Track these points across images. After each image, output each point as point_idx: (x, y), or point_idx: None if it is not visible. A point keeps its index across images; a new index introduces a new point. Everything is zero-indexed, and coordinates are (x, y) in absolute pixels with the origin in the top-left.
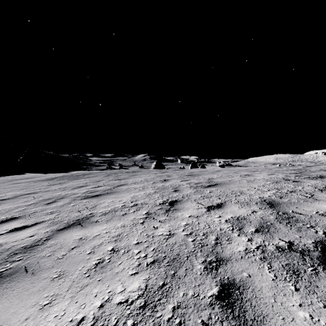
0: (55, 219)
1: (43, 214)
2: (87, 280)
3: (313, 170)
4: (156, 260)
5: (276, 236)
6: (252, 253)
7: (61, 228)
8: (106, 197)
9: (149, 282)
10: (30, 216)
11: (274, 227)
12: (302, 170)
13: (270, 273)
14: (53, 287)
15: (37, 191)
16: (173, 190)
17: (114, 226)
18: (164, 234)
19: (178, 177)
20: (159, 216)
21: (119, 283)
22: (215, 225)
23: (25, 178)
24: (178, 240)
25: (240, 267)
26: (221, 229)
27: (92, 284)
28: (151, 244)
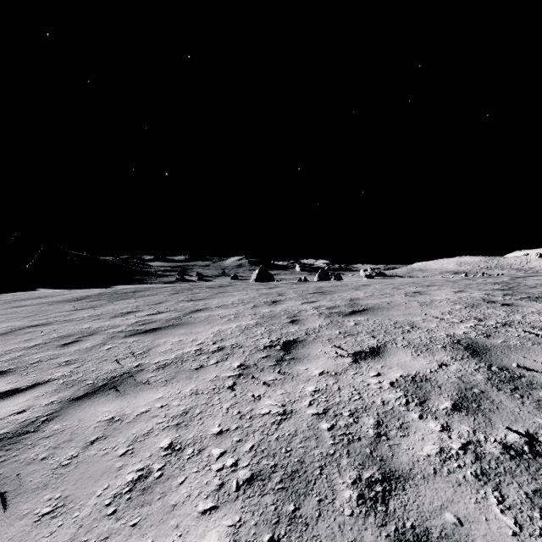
0: (71, 376)
1: (53, 365)
2: (109, 523)
3: (530, 284)
4: (256, 474)
5: (498, 420)
6: (456, 462)
7: (80, 395)
8: (169, 334)
9: (240, 535)
10: (28, 370)
11: (488, 399)
12: (512, 285)
13: (504, 514)
14: (35, 540)
15: (51, 321)
16: (290, 321)
17: (179, 393)
18: (273, 411)
19: (296, 296)
20: (263, 373)
21: (176, 536)
22: (371, 393)
23: (35, 296)
24: (301, 426)
25: (436, 496)
26: (385, 403)
27: (118, 535)
28: (246, 434)
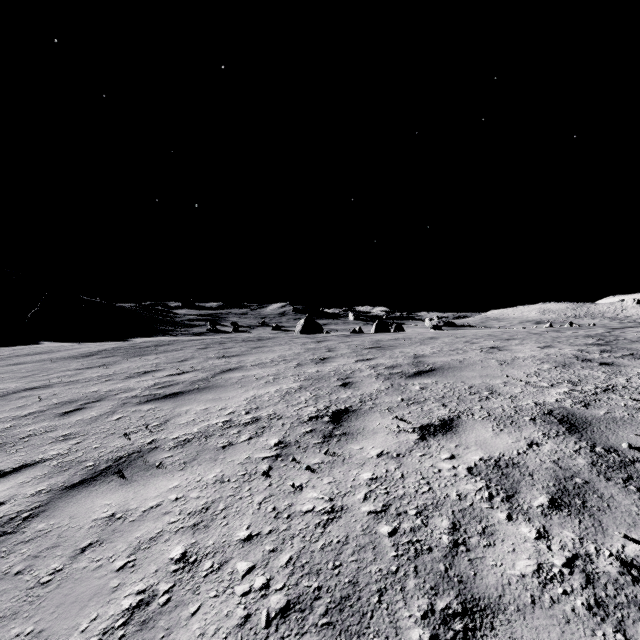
0: (68, 455)
1: (47, 440)
2: None
3: (631, 337)
4: (293, 601)
5: (611, 524)
6: (561, 586)
7: (75, 482)
8: (193, 400)
9: None
10: (16, 446)
11: (596, 493)
12: (608, 338)
13: None
14: None
15: (52, 383)
16: (341, 384)
17: (199, 480)
18: (319, 508)
19: (349, 352)
20: (306, 453)
21: None
22: (443, 483)
23: (37, 352)
24: (353, 529)
25: (537, 639)
26: (462, 498)
27: None
28: (282, 541)
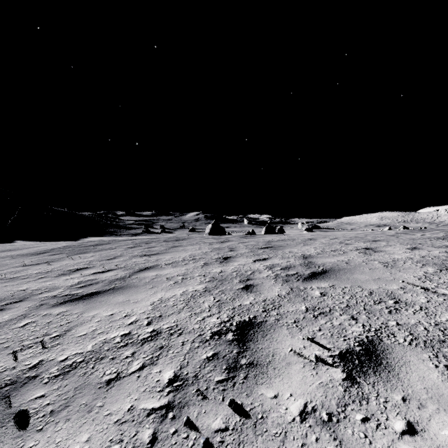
0: None
1: None
2: None
3: None
4: None
5: None
6: None
7: None
8: (104, 302)
9: None
10: None
11: None
12: None
13: None
14: None
15: None
16: (243, 287)
17: None
18: None
19: (247, 252)
20: (206, 404)
21: None
22: None
23: (5, 249)
24: None
25: None
26: None
27: None
28: None
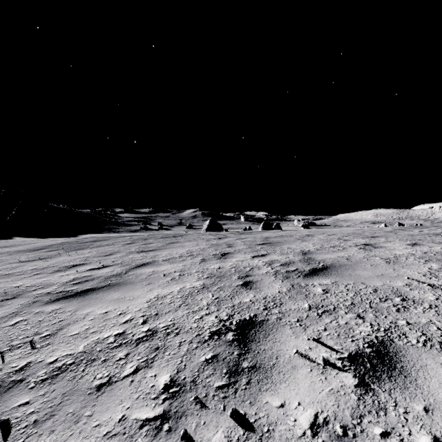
0: None
1: None
2: None
3: None
4: None
5: None
6: None
7: None
8: (99, 299)
9: None
10: None
11: None
12: None
13: None
14: None
15: None
16: (242, 283)
17: None
18: None
19: (245, 248)
20: (205, 414)
21: None
22: None
23: (3, 245)
24: None
25: None
26: None
27: None
28: None
